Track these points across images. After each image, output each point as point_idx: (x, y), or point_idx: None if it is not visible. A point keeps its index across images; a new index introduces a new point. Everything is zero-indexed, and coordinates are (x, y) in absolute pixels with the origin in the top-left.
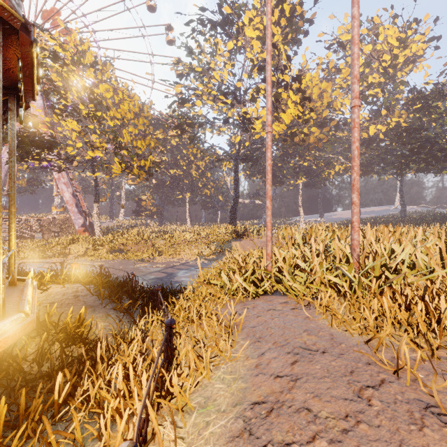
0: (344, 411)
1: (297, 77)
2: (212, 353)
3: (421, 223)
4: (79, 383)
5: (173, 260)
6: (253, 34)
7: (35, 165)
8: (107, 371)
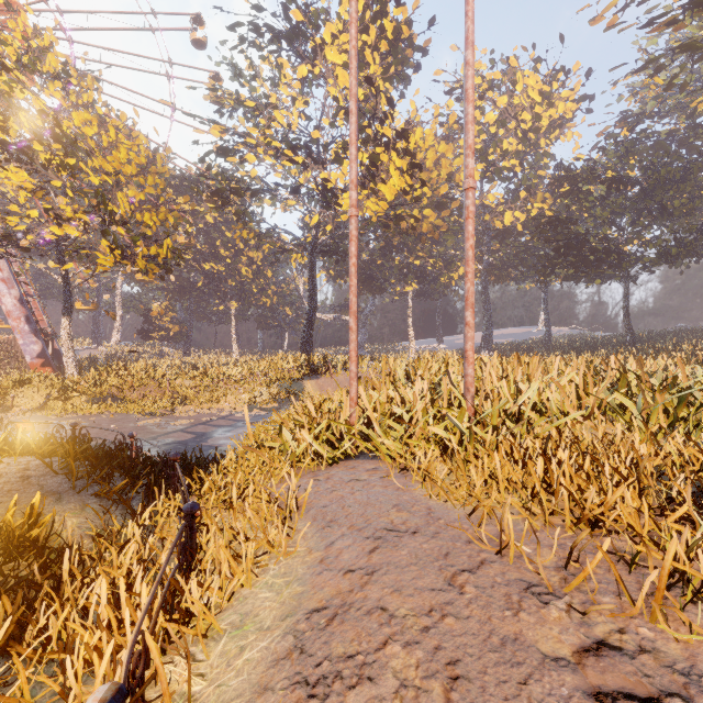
0: (429, 604)
1: (402, 133)
2: (259, 551)
3: (569, 352)
4: (28, 616)
5: (207, 411)
6: (338, 59)
7: None
8: (80, 594)
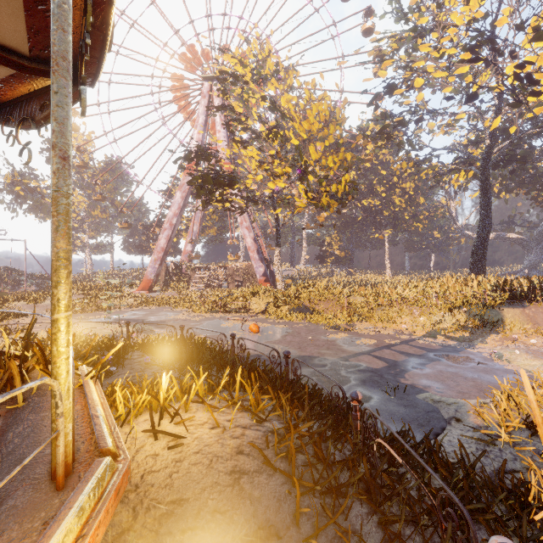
0: None
1: None
2: None
3: None
4: None
5: (385, 331)
6: None
7: (219, 208)
8: None
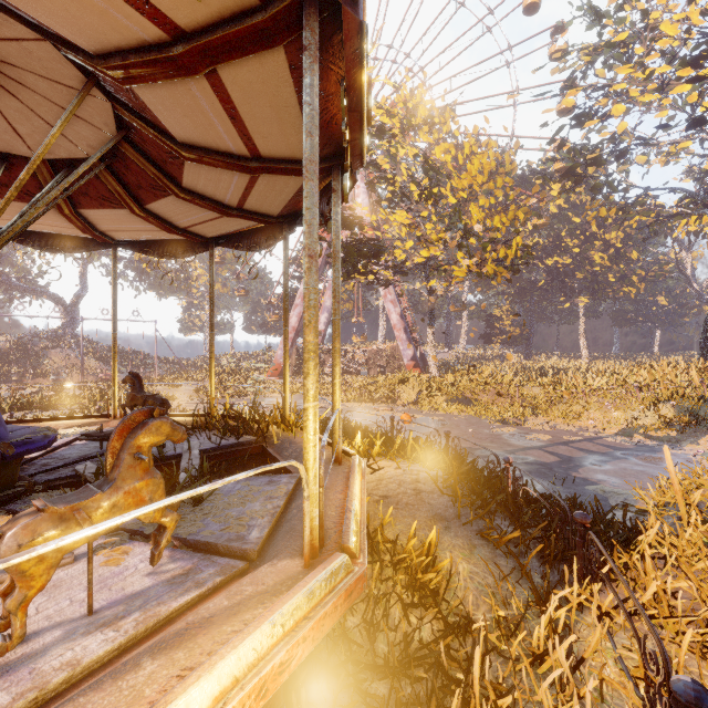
0: None
1: None
2: None
3: None
4: None
5: (565, 428)
6: None
7: (361, 281)
8: None
